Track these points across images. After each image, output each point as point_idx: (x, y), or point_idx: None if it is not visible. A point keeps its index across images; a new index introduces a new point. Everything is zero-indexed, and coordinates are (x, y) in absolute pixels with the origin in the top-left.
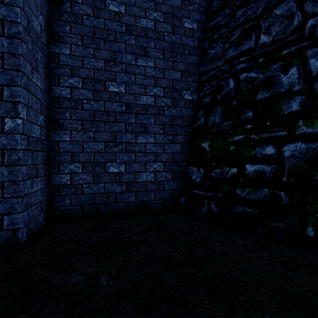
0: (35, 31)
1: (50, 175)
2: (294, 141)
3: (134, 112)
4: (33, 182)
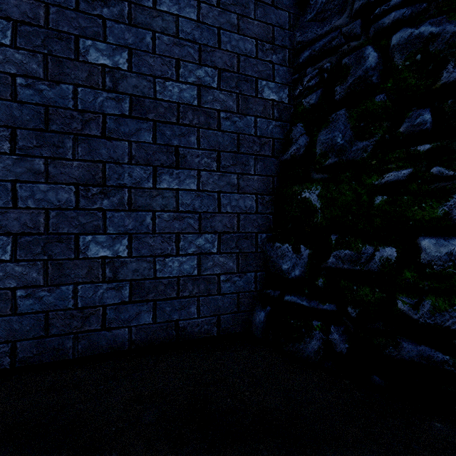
0: None
1: None
2: None
3: (150, 117)
4: None
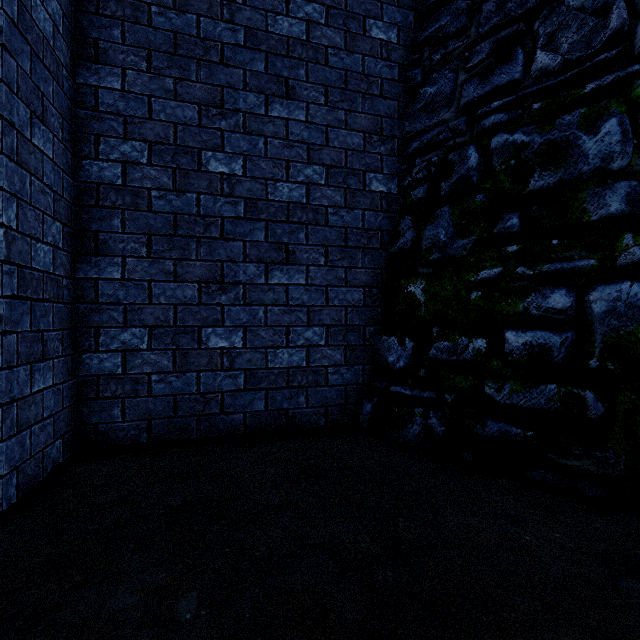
0: (38, 31)
1: (78, 354)
2: (614, 279)
3: (263, 217)
4: (33, 371)
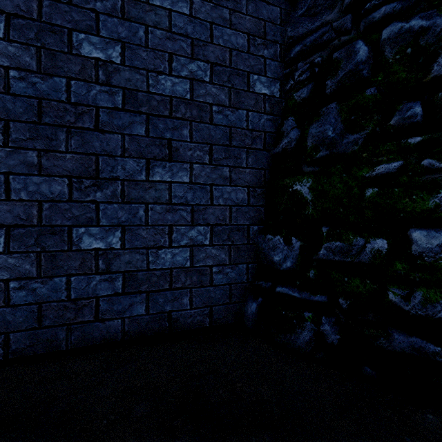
0: None
1: None
2: None
3: (143, 110)
4: None
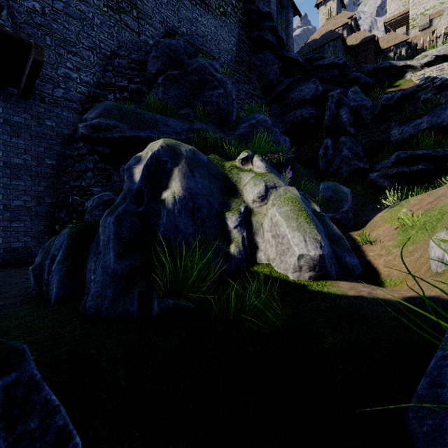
0: None
1: None
2: None
3: (9, 209)
4: None
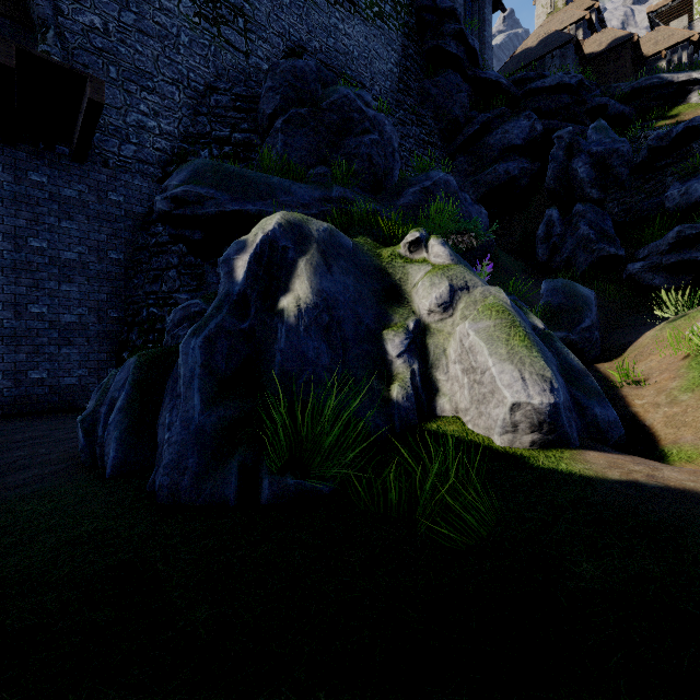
0: None
1: None
2: None
3: (58, 328)
4: None
